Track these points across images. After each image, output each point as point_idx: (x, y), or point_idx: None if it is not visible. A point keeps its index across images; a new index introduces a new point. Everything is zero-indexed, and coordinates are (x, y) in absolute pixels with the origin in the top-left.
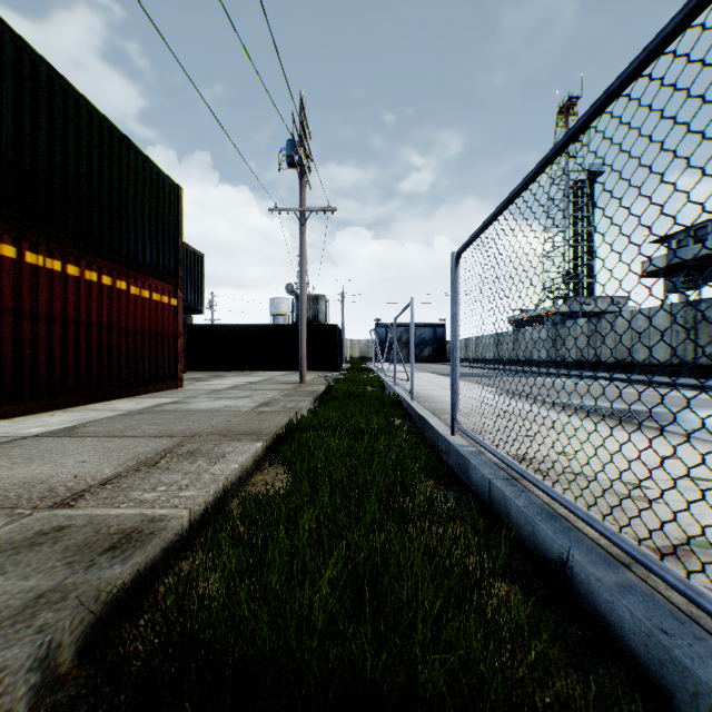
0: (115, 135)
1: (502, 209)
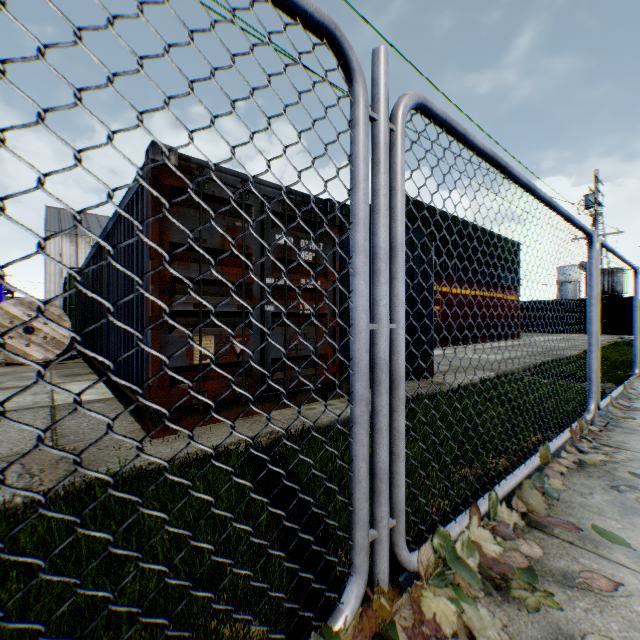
0: (500, 238)
1: None
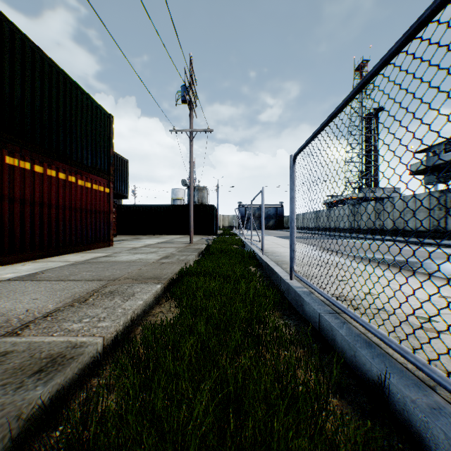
0: (67, 80)
1: (328, 122)
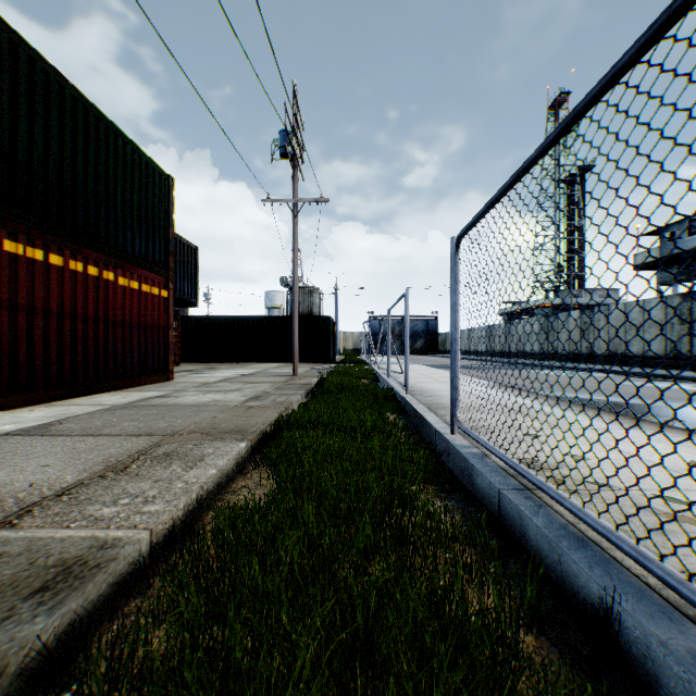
0: (101, 121)
1: (513, 182)
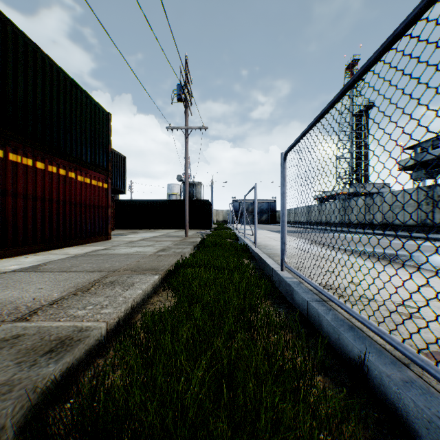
0: (67, 80)
1: (315, 122)
